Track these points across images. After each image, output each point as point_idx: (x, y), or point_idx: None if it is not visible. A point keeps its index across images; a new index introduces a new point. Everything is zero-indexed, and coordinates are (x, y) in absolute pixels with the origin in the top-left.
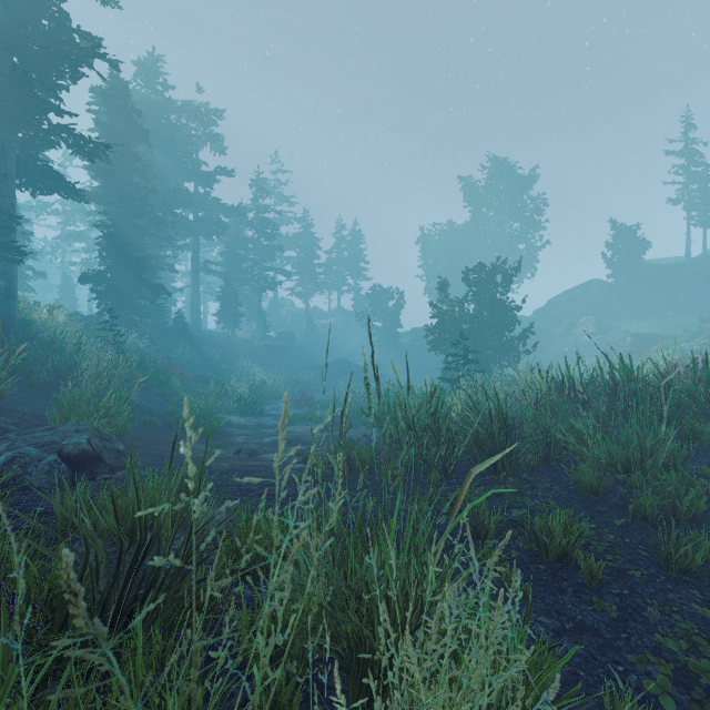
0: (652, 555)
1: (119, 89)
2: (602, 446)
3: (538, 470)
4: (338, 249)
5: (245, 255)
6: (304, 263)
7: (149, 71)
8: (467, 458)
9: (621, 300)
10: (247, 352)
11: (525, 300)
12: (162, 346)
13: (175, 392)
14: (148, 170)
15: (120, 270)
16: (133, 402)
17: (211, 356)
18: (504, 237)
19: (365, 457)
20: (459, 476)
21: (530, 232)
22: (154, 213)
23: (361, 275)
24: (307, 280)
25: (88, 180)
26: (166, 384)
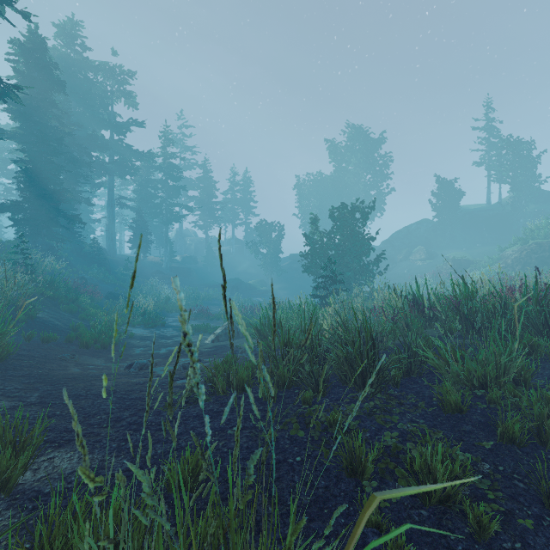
0: (529, 486)
1: (37, 43)
2: (461, 363)
3: (401, 383)
4: (233, 190)
5: (155, 193)
6: (204, 201)
7: (68, 33)
8: (338, 373)
9: (443, 234)
10: (156, 272)
11: (377, 232)
12: (78, 268)
13: (84, 308)
14: (65, 116)
15: (37, 201)
16: (39, 318)
17: (124, 276)
18: (359, 186)
19: (243, 376)
20: (331, 391)
21: (379, 182)
22: (72, 154)
23: (250, 212)
24: (207, 214)
25: (13, 124)
26: (75, 301)
